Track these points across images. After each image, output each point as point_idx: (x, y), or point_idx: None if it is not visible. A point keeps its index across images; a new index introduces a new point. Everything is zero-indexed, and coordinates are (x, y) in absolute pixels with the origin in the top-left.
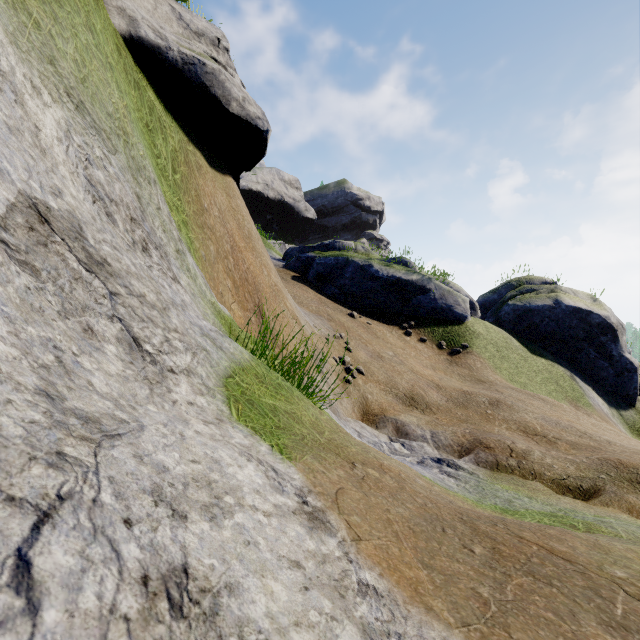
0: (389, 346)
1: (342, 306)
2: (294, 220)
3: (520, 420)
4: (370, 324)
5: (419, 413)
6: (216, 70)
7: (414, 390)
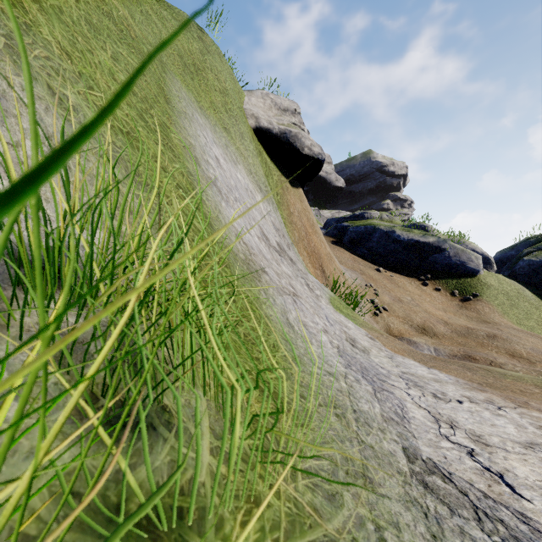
0: (408, 293)
1: (370, 263)
2: (326, 189)
3: (510, 348)
4: (393, 277)
5: (428, 338)
6: (297, 133)
7: (425, 324)
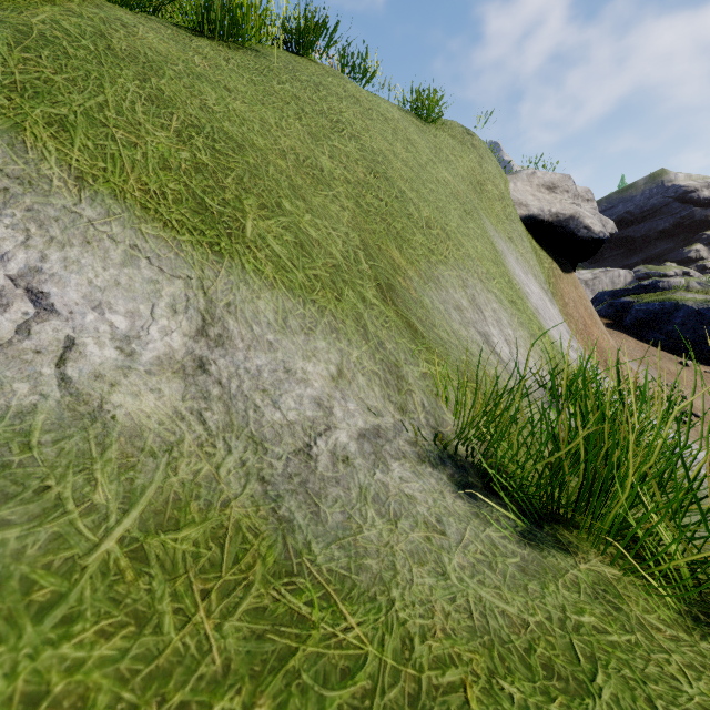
0: None
1: (670, 354)
2: None
3: None
4: (709, 373)
5: None
6: (572, 214)
7: None
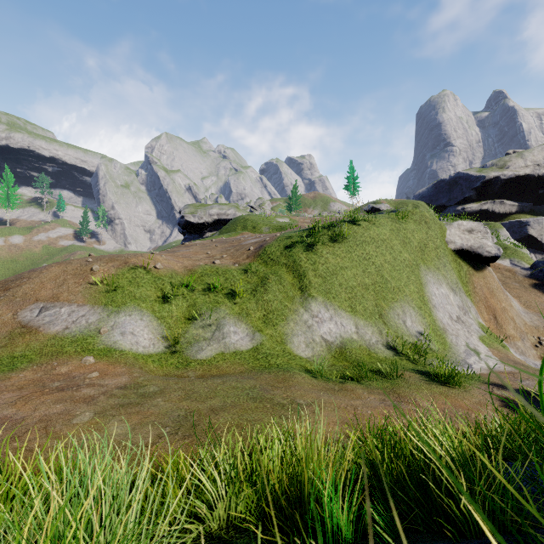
0: None
1: None
2: None
3: None
4: None
5: None
6: (479, 246)
7: None
